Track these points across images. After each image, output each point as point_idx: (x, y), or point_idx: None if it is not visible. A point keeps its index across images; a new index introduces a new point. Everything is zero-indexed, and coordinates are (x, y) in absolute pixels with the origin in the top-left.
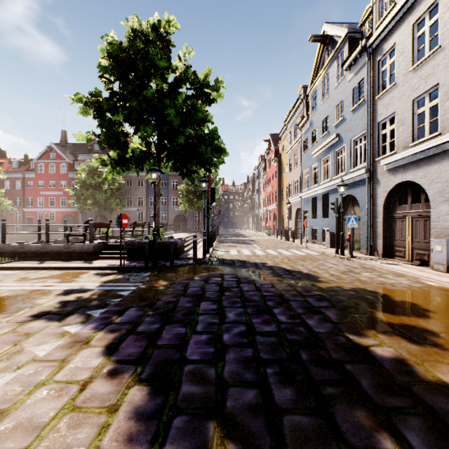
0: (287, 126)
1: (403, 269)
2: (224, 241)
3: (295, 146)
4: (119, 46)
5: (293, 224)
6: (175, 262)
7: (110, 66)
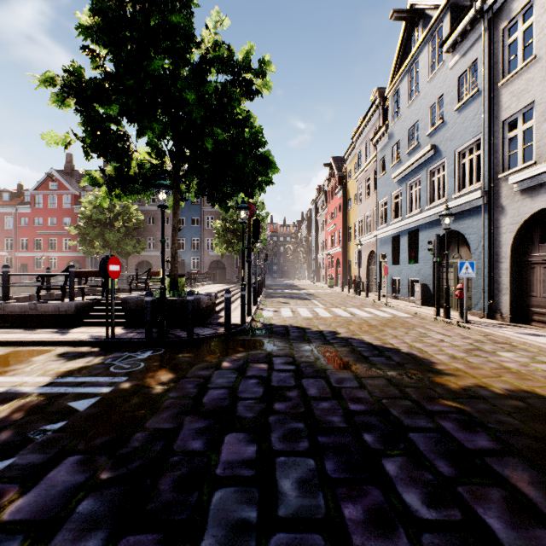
0: (355, 144)
1: None
2: (272, 295)
3: (366, 169)
4: None
5: (364, 273)
6: (197, 330)
7: (95, 27)
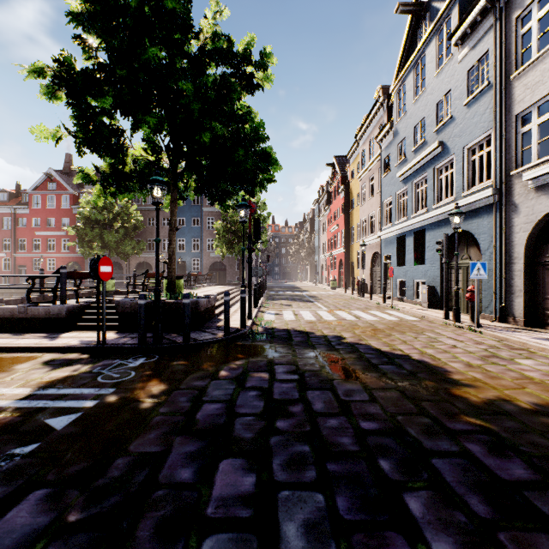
0: (358, 143)
1: None
2: (274, 297)
3: (370, 168)
4: None
5: (368, 274)
6: (195, 335)
7: (86, 14)
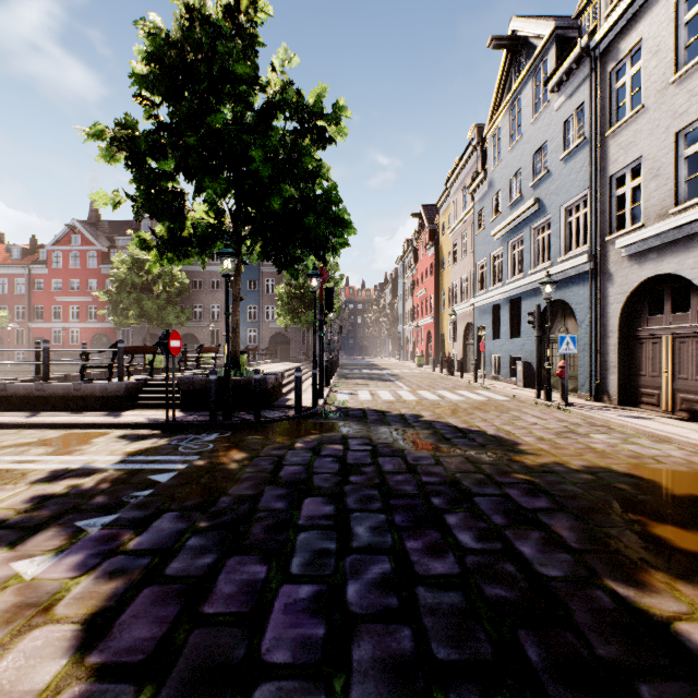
0: (449, 191)
1: (663, 428)
2: (348, 376)
3: (462, 222)
4: (166, 38)
5: (460, 349)
6: (264, 413)
7: (151, 76)
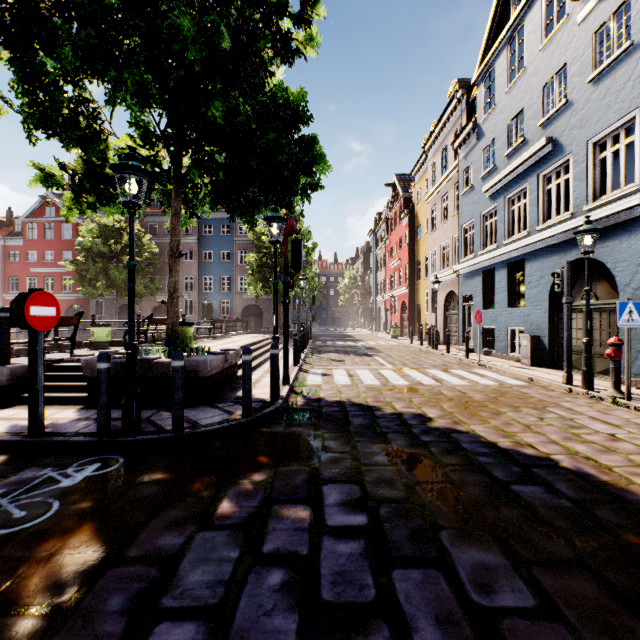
0: (427, 155)
1: None
2: (321, 350)
3: (443, 185)
4: None
5: (440, 320)
6: (197, 415)
7: None
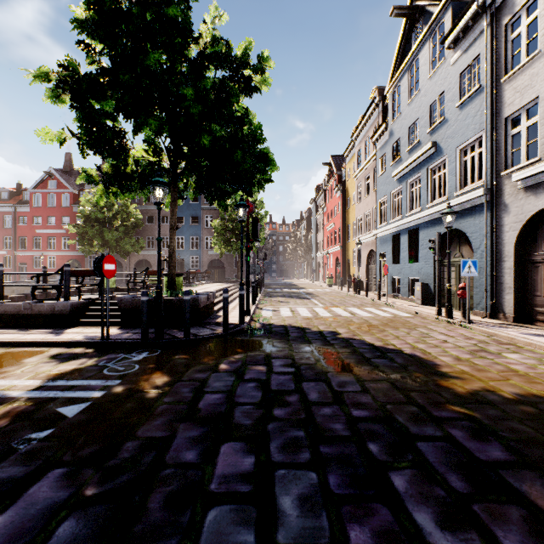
0: (354, 143)
1: None
2: (271, 295)
3: (366, 167)
4: None
5: (364, 272)
6: (195, 331)
7: (90, 21)
